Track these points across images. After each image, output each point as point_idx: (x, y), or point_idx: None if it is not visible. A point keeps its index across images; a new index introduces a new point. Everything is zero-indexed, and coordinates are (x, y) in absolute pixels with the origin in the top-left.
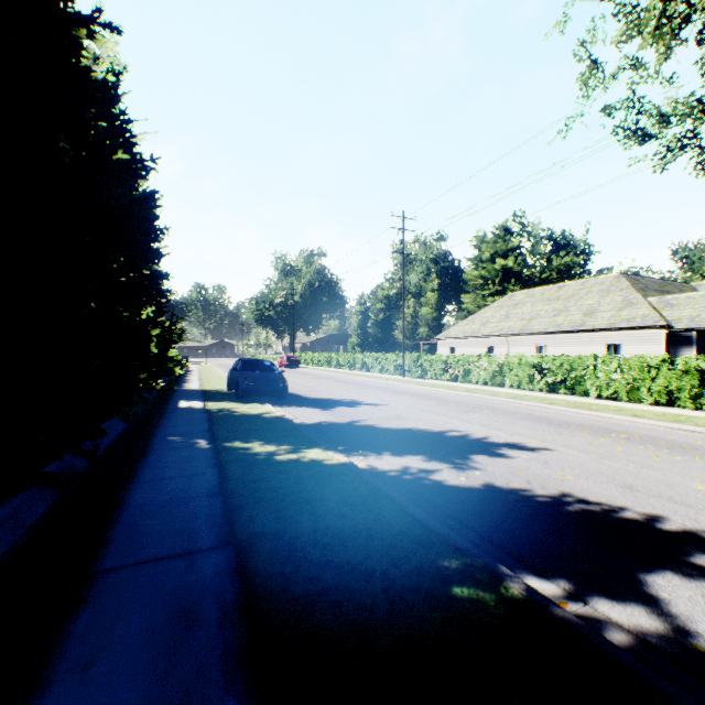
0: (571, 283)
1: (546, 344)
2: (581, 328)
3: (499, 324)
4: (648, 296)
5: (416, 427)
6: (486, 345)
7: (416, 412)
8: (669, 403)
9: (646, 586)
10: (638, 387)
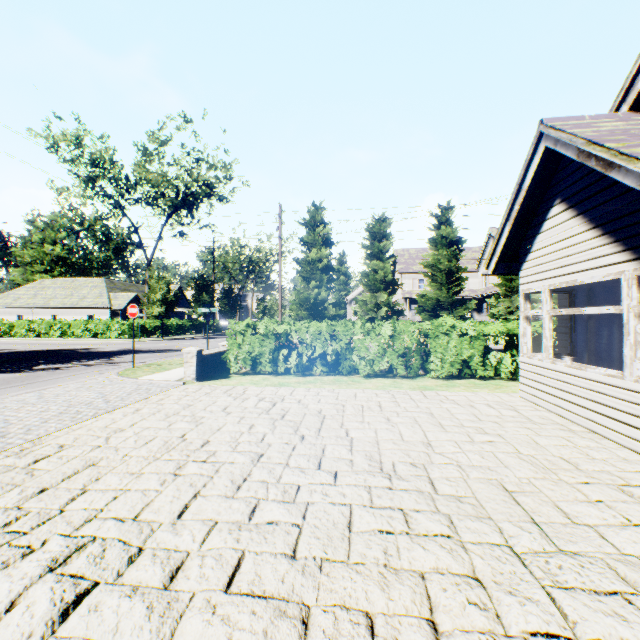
0: (82, 279)
1: (59, 314)
2: (76, 306)
3: (30, 300)
4: (113, 292)
5: None
6: (18, 314)
7: None
8: (78, 337)
9: None
10: (68, 332)
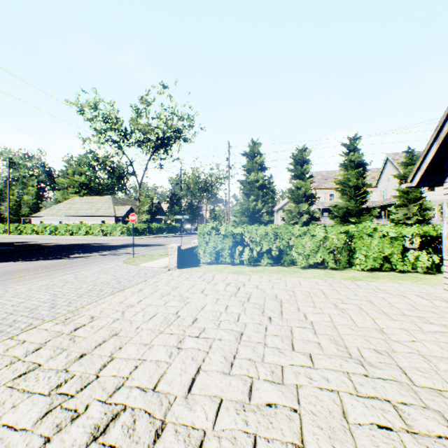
0: (97, 197)
1: (84, 220)
2: (94, 215)
3: (66, 211)
4: (116, 206)
5: (15, 241)
6: (60, 220)
7: (16, 240)
8: (95, 235)
9: (41, 244)
10: (89, 232)
